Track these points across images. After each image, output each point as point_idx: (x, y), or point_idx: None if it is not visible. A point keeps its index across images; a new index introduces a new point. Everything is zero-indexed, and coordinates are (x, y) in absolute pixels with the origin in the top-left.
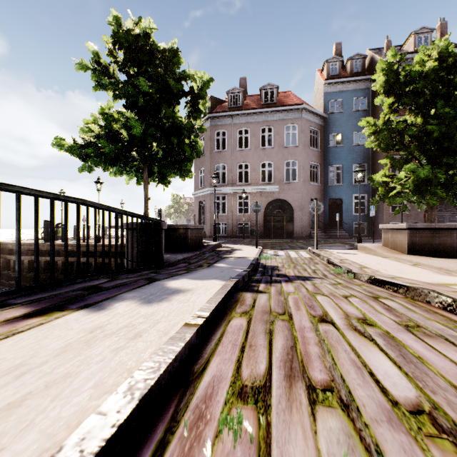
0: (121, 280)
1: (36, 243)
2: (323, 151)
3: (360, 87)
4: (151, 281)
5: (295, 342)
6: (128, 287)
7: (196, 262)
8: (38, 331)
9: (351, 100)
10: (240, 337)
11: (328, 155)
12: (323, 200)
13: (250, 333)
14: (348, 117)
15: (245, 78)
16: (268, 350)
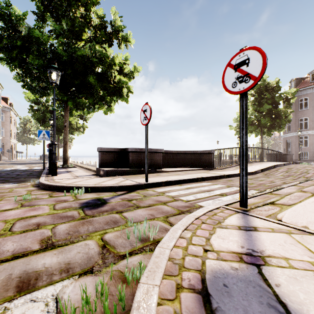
0: None
1: (267, 156)
2: None
3: None
4: None
5: None
6: None
7: None
8: None
9: None
10: None
11: None
12: None
13: None
14: None
15: None
16: None
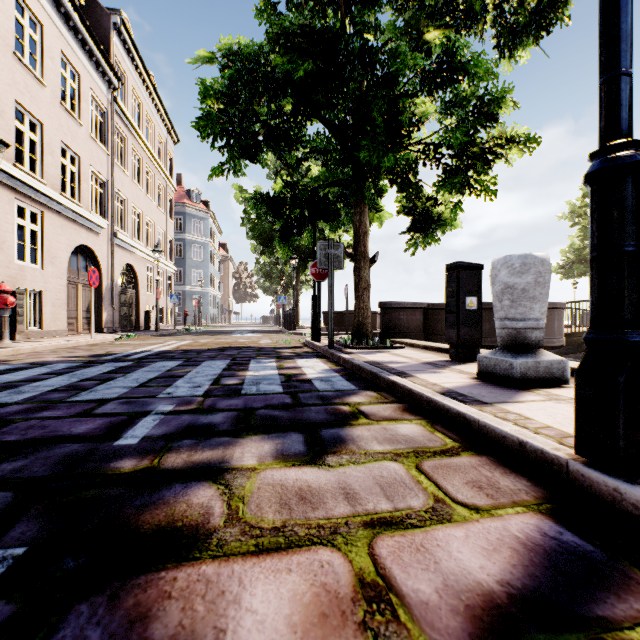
0: None
1: None
2: None
3: None
4: None
5: None
6: None
7: None
8: None
9: None
10: None
11: None
12: None
13: None
14: None
15: None
16: None
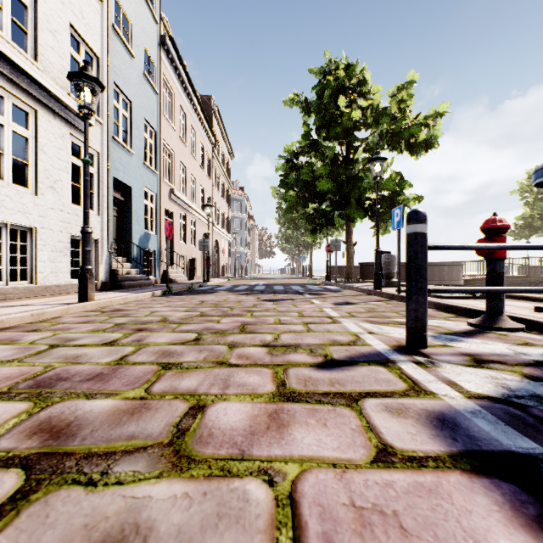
0: None
1: None
2: None
3: None
4: None
5: None
6: None
7: None
8: None
9: None
10: None
11: None
12: None
13: None
14: None
15: None
16: None
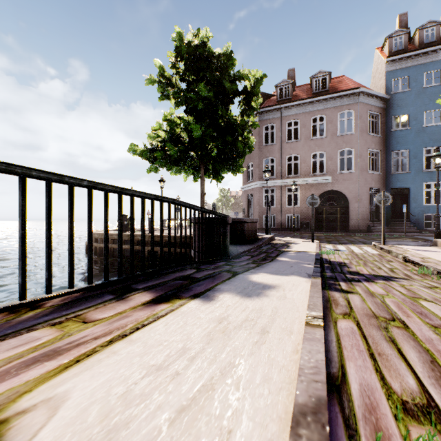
0: (206, 272)
1: (143, 237)
2: (385, 135)
3: (433, 59)
4: (234, 274)
5: (432, 356)
6: (217, 279)
7: (257, 255)
8: (175, 317)
9: (421, 75)
10: (360, 342)
11: (390, 140)
12: (384, 190)
13: (368, 339)
14: (417, 95)
15: (293, 69)
16: (403, 361)
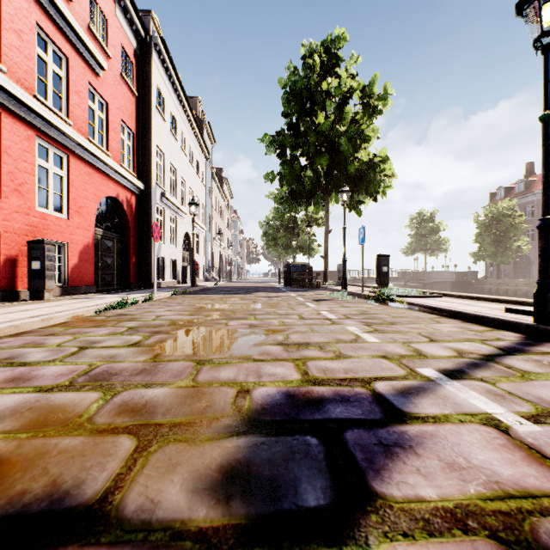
0: None
1: None
2: None
3: None
4: None
5: None
6: None
7: None
8: None
9: None
10: None
11: None
12: None
13: None
14: None
15: (528, 163)
16: None
